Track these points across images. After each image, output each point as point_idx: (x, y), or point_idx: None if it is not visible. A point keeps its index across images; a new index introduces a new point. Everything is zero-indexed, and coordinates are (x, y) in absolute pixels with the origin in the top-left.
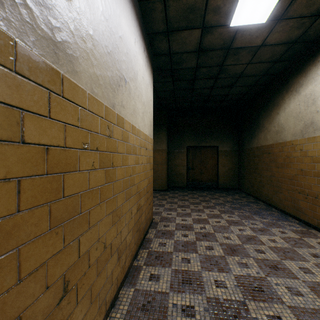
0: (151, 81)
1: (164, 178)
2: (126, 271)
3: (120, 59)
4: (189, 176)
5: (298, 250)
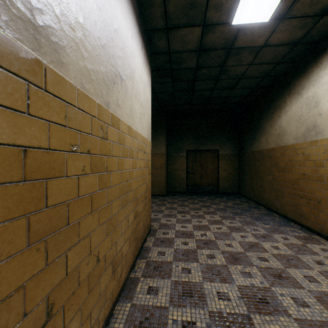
0: (149, 80)
1: (163, 182)
2: (122, 284)
3: (116, 54)
4: (189, 180)
5: (301, 257)
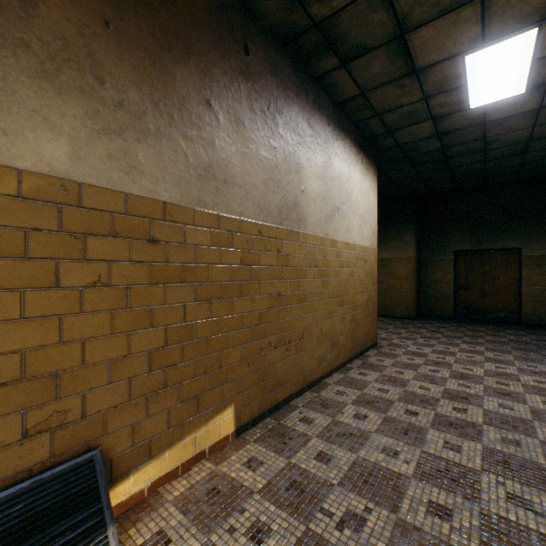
0: (373, 183)
1: (410, 300)
2: (339, 364)
3: (333, 195)
4: (459, 299)
5: None
